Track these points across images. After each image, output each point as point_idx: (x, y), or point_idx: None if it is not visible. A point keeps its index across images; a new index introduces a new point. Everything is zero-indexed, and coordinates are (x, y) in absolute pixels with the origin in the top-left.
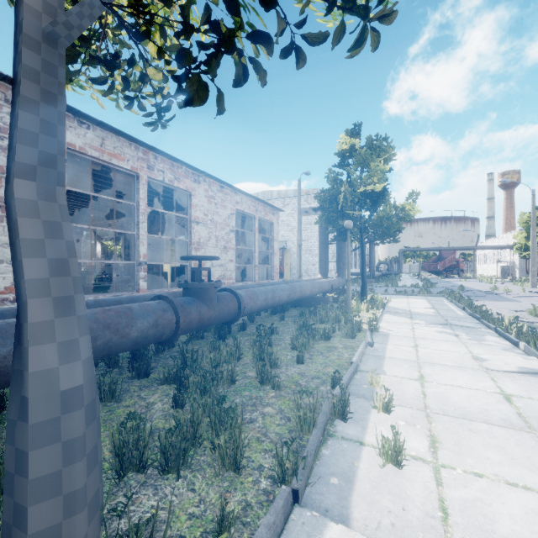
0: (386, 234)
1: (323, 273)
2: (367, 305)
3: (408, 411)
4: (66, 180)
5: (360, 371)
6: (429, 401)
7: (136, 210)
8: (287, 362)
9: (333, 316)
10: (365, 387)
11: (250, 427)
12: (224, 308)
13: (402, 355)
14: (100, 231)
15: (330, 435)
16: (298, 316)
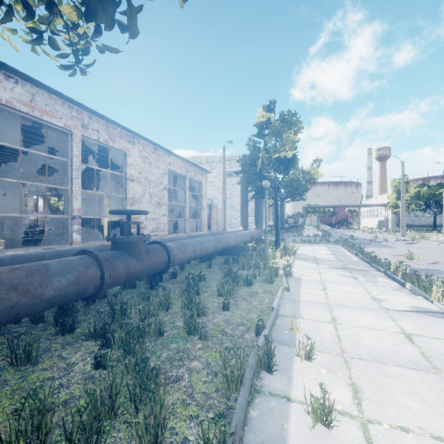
0: (295, 193)
1: (244, 226)
2: (281, 253)
3: (327, 357)
4: (0, 136)
5: (280, 315)
6: (345, 344)
7: (70, 166)
8: (213, 309)
9: (253, 263)
10: (286, 333)
11: (176, 387)
12: (153, 260)
13: (314, 298)
14: (42, 187)
15: (257, 391)
16: (223, 263)
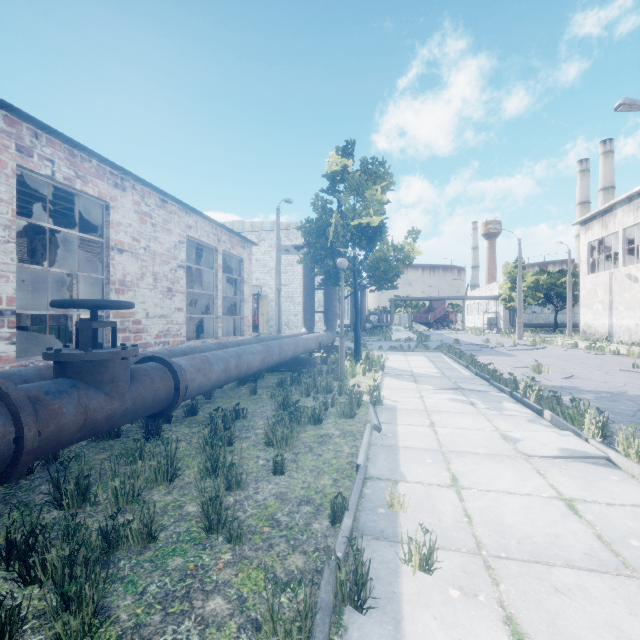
0: (383, 278)
1: (308, 326)
2: (364, 367)
3: (456, 560)
4: None
5: (369, 478)
6: (480, 530)
7: None
8: (257, 473)
9: (323, 385)
10: (382, 514)
11: None
12: (144, 392)
13: (419, 441)
14: None
15: None
16: (276, 386)
